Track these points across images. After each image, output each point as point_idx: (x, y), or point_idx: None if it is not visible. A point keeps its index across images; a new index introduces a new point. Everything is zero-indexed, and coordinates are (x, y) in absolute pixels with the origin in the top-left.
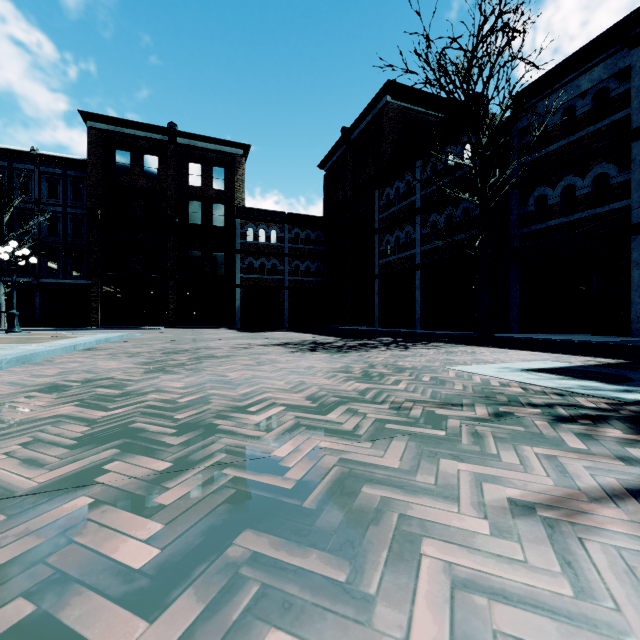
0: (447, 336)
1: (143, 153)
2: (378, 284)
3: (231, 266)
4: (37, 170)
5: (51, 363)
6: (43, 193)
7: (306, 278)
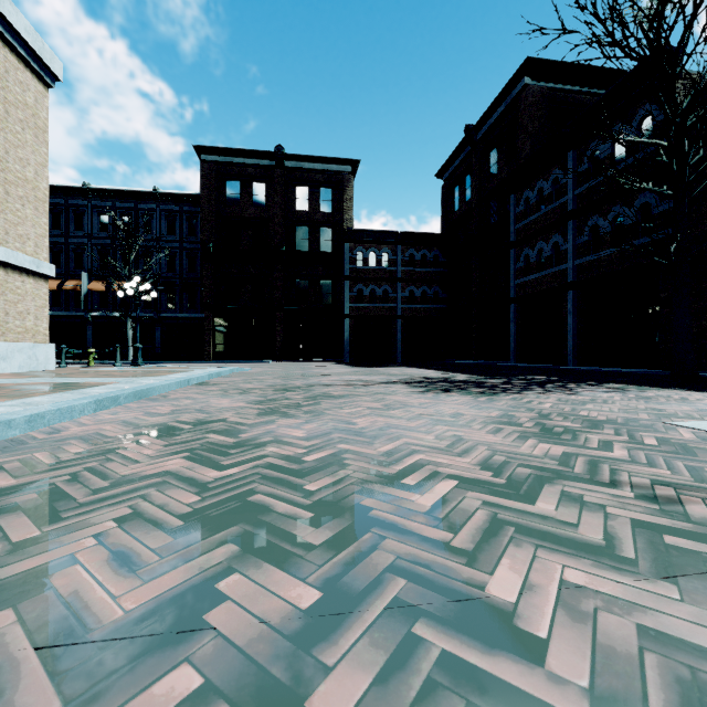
0: (620, 374)
1: (251, 181)
2: (513, 309)
3: (339, 295)
4: (158, 209)
5: (165, 399)
6: (163, 230)
7: (422, 305)
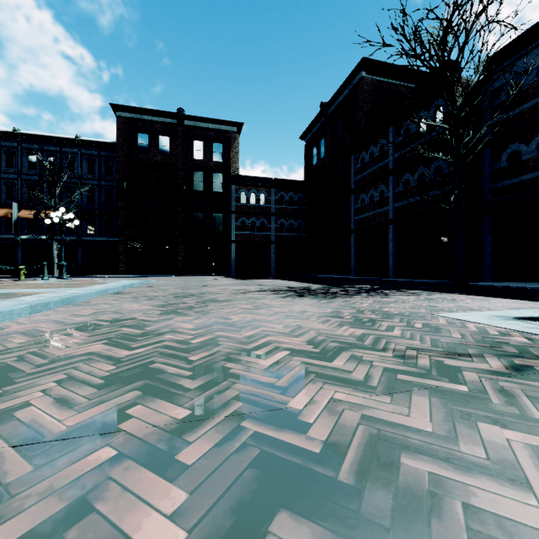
0: (421, 284)
1: (158, 135)
2: (354, 238)
3: (227, 224)
4: (80, 152)
5: (88, 304)
6: (84, 170)
7: (290, 234)
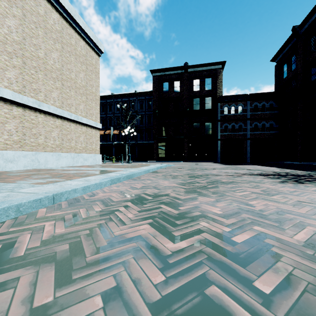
0: None
1: (173, 81)
2: None
3: (214, 129)
4: (136, 99)
5: (139, 179)
6: (138, 108)
7: (262, 132)
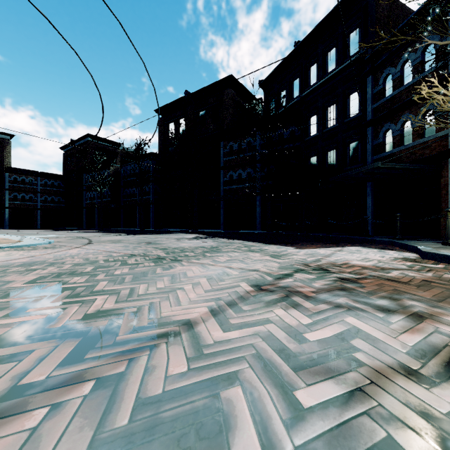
0: (95, 229)
1: None
2: (85, 211)
3: (2, 196)
4: None
5: None
6: None
7: (52, 204)
